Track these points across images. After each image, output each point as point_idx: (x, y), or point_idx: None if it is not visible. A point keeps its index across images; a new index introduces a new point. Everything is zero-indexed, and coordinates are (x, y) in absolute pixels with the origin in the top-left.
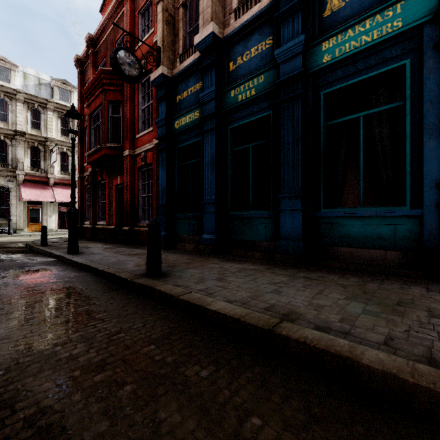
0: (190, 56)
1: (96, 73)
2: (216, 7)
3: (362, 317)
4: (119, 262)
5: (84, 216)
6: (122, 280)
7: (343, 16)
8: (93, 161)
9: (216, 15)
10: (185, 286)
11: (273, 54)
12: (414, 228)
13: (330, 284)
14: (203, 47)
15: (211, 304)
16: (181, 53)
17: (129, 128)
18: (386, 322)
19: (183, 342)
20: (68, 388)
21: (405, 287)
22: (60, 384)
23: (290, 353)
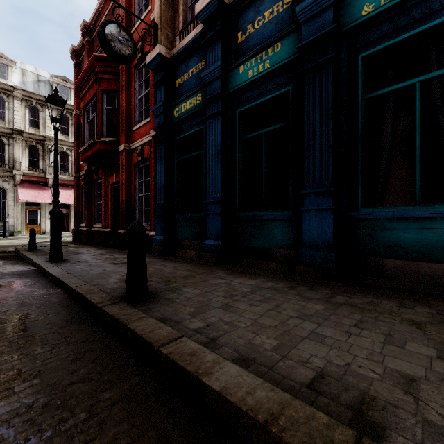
0: (191, 31)
1: (89, 61)
2: None
3: None
4: (101, 275)
5: (80, 218)
6: (92, 305)
7: None
8: (87, 157)
9: None
10: (176, 321)
11: (293, 15)
12: None
13: (392, 319)
14: (205, 16)
15: (212, 373)
16: (181, 29)
17: (125, 120)
18: None
19: None
20: None
21: None
22: None
23: None
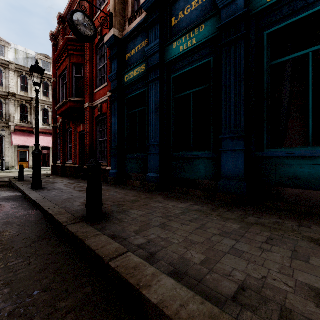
0: (137, 18)
1: (63, 41)
2: None
3: None
4: (69, 200)
5: (57, 157)
6: (59, 224)
7: None
8: (61, 113)
9: None
10: (123, 237)
11: (214, 4)
12: None
13: (295, 237)
14: (148, 6)
15: (151, 286)
16: (130, 17)
17: (89, 84)
18: None
19: None
20: None
21: None
22: None
23: None
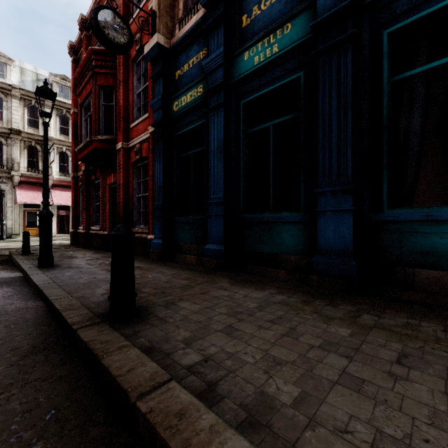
0: (192, 17)
1: (86, 55)
2: None
3: None
4: (89, 285)
5: (78, 220)
6: (67, 326)
7: None
8: (84, 157)
9: None
10: (165, 351)
11: None
12: None
13: (444, 352)
14: None
15: None
16: (181, 16)
17: (122, 116)
18: None
19: None
20: None
21: None
22: None
23: None
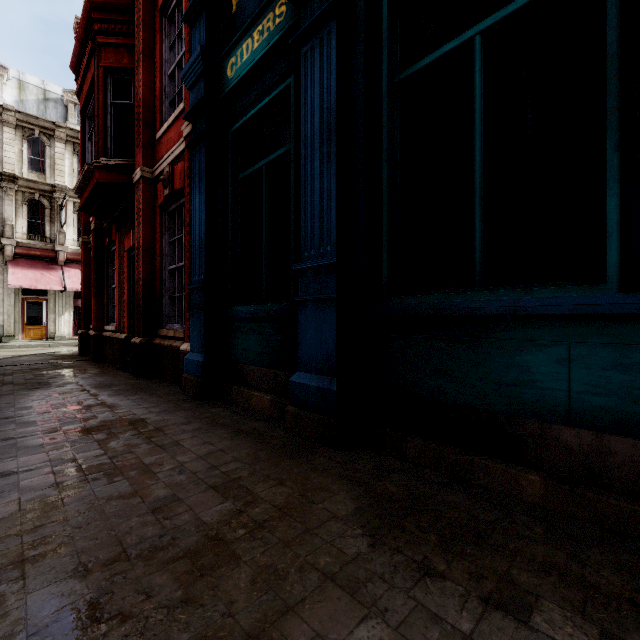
0: None
1: (82, 14)
2: None
3: None
4: None
5: (90, 315)
6: None
7: None
8: (85, 202)
9: None
10: None
11: None
12: None
13: None
14: None
15: None
16: None
17: (142, 118)
18: None
19: None
20: None
21: None
22: None
23: None
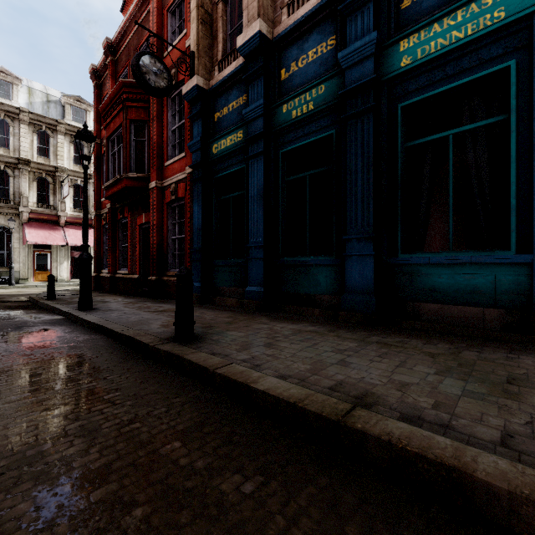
0: (232, 62)
1: (115, 86)
2: (264, 1)
3: (463, 401)
4: (141, 322)
5: (101, 263)
6: (143, 345)
7: (427, 7)
8: (111, 195)
9: (264, 10)
10: (224, 354)
11: (337, 58)
12: (521, 279)
13: (413, 352)
14: (247, 51)
15: (258, 382)
16: (221, 59)
17: (156, 153)
18: (497, 409)
19: (219, 437)
20: (51, 513)
21: (512, 356)
22: (41, 506)
23: (368, 455)
